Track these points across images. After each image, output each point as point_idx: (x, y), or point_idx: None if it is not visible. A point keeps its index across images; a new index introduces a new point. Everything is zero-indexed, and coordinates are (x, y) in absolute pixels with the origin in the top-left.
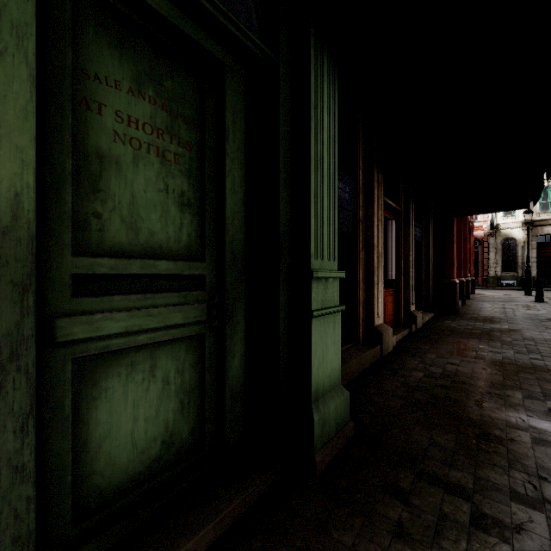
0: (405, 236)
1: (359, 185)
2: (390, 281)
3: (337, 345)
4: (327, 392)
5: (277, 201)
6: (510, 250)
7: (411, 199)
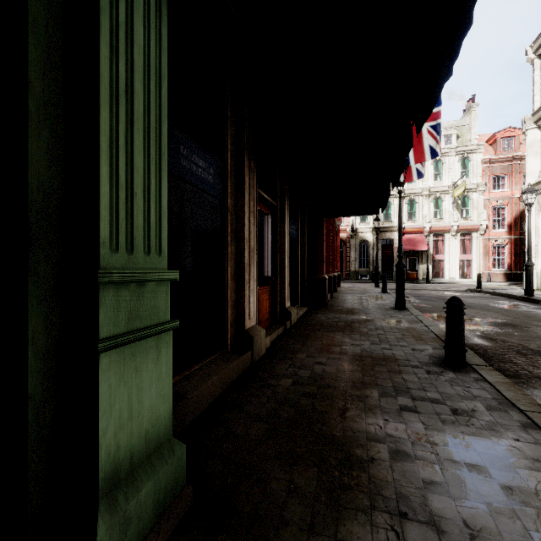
0: (281, 232)
1: (227, 169)
2: (266, 278)
3: (166, 381)
4: (142, 461)
5: (24, 139)
6: (365, 250)
7: (287, 196)
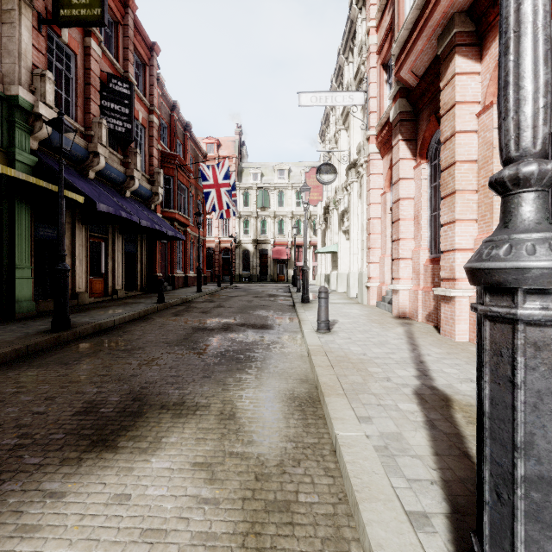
0: (114, 250)
1: (65, 230)
2: (101, 274)
3: (30, 288)
4: (24, 301)
5: (3, 246)
6: (247, 258)
7: (117, 232)
